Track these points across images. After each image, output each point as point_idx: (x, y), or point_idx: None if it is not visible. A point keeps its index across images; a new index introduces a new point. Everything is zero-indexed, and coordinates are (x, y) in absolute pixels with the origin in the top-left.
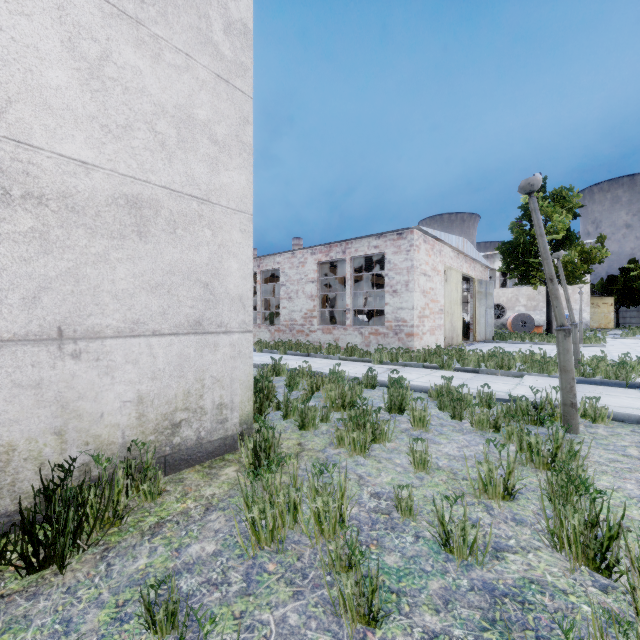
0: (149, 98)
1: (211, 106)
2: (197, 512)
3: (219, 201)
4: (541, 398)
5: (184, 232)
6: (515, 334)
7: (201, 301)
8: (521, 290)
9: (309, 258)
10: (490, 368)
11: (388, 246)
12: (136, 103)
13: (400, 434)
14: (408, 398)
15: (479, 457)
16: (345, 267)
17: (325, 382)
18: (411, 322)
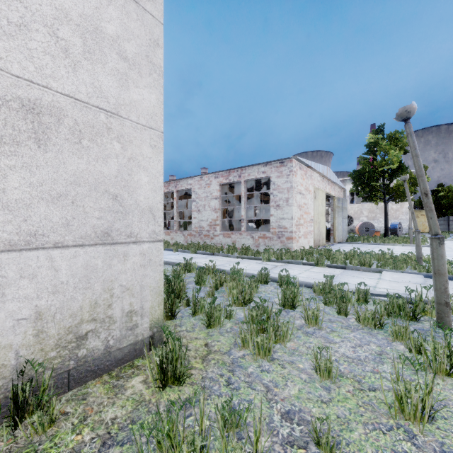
0: (49, 1)
1: (120, 23)
2: (91, 449)
3: (129, 116)
4: (408, 294)
5: (91, 143)
6: (362, 237)
7: (109, 212)
8: (364, 205)
9: (213, 181)
10: (354, 265)
11: (273, 171)
12: (33, 3)
13: (296, 332)
14: (298, 295)
15: (375, 359)
16: (240, 188)
17: (228, 280)
18: (290, 229)
